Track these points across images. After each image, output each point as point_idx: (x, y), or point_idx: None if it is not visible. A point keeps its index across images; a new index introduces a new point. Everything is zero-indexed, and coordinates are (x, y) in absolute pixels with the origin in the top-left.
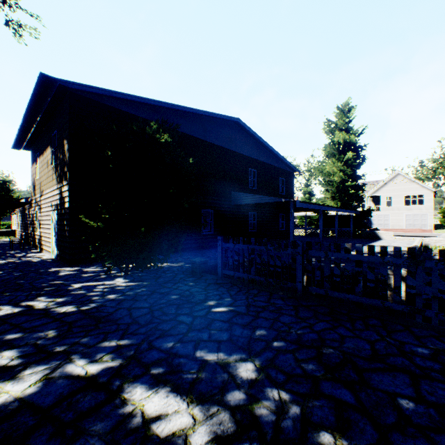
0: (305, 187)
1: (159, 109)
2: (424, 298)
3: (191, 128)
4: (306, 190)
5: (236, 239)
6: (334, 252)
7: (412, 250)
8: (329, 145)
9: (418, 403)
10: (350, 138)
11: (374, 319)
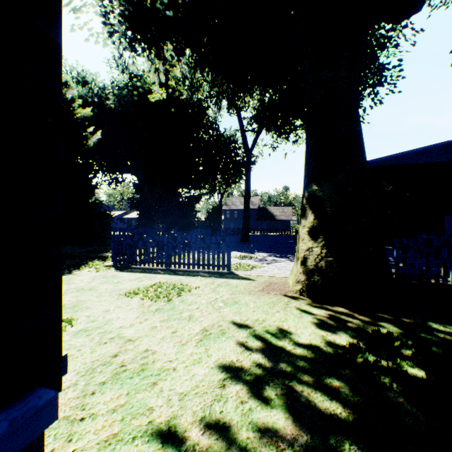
0: None
1: (401, 155)
2: None
3: (432, 157)
4: None
5: (425, 233)
6: None
7: None
8: None
9: None
10: None
11: None
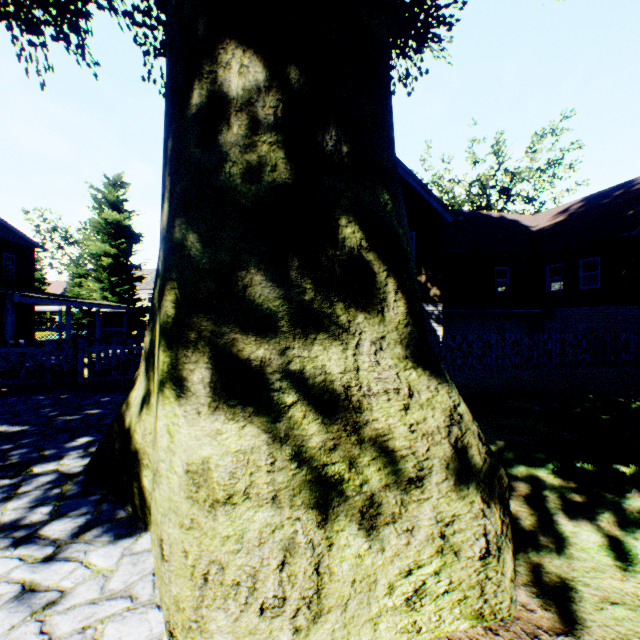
0: (76, 267)
1: None
2: (65, 371)
3: None
4: (79, 271)
5: None
6: (2, 347)
7: (59, 341)
8: (98, 220)
9: (2, 412)
10: (123, 219)
11: (29, 392)
